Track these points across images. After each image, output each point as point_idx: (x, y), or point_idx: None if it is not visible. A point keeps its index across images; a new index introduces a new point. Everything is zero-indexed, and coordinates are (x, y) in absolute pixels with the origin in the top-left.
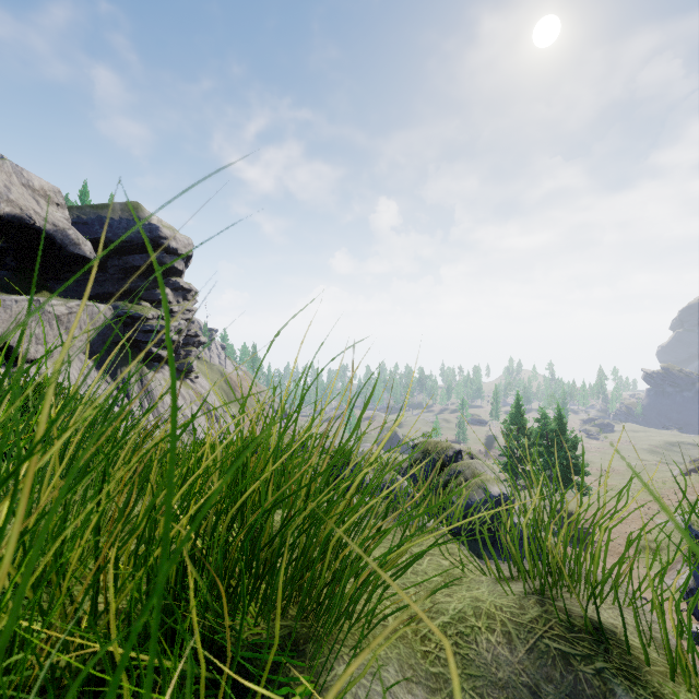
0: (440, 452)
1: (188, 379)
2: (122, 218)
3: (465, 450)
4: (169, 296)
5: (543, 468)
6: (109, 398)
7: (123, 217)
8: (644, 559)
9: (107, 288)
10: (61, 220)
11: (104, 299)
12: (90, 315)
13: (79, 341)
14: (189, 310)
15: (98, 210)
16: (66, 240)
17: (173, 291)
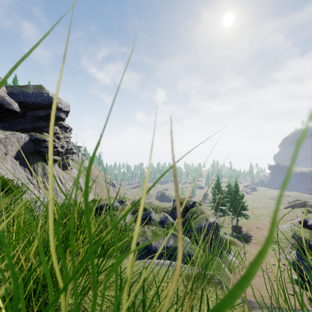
0: (186, 203)
1: (67, 170)
2: (34, 92)
3: (198, 202)
4: (58, 130)
5: (229, 207)
6: (27, 179)
7: (34, 92)
8: (272, 246)
9: (26, 126)
10: (1, 92)
11: (24, 131)
12: (16, 138)
13: (11, 151)
14: (68, 137)
15: (21, 88)
16: (4, 102)
17: (59, 128)
